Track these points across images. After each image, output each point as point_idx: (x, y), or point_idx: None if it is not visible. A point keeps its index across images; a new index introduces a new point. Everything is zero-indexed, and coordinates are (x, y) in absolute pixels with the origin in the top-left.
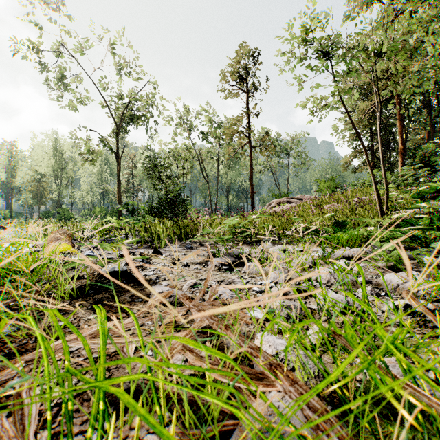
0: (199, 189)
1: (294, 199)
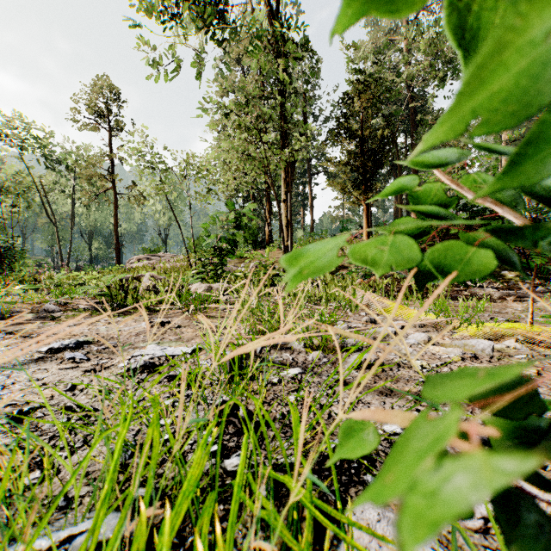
0: (41, 230)
1: (155, 256)
